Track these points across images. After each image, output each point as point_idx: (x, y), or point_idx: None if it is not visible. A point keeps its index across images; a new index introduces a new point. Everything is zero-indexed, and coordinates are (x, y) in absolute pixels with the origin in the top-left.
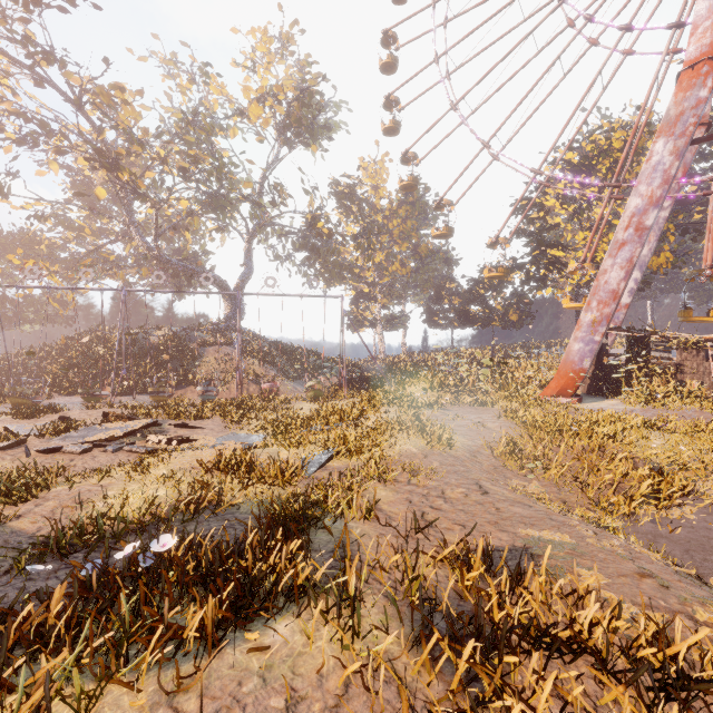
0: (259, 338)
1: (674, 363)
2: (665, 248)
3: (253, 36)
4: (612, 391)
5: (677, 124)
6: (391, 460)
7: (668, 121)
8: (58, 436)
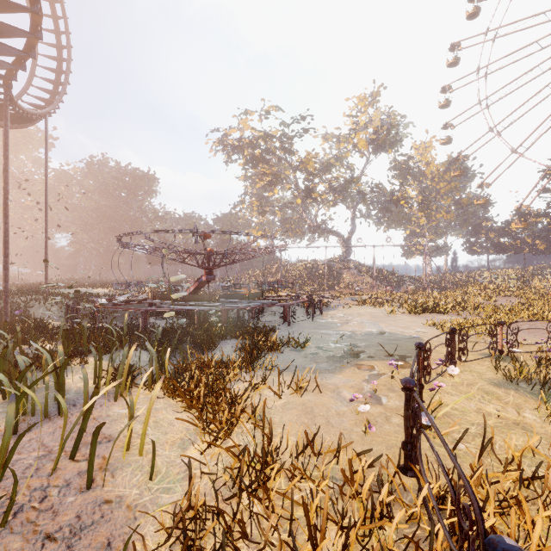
0: (361, 264)
1: None
2: None
3: (357, 100)
4: None
5: None
6: (475, 303)
7: None
8: (343, 299)
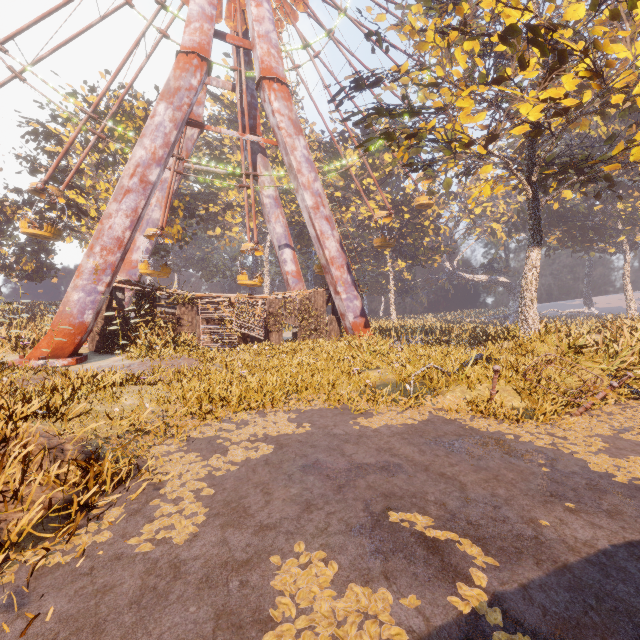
0: None
1: (176, 317)
2: (177, 222)
3: None
4: (122, 346)
5: (176, 96)
6: None
7: (169, 90)
8: None
